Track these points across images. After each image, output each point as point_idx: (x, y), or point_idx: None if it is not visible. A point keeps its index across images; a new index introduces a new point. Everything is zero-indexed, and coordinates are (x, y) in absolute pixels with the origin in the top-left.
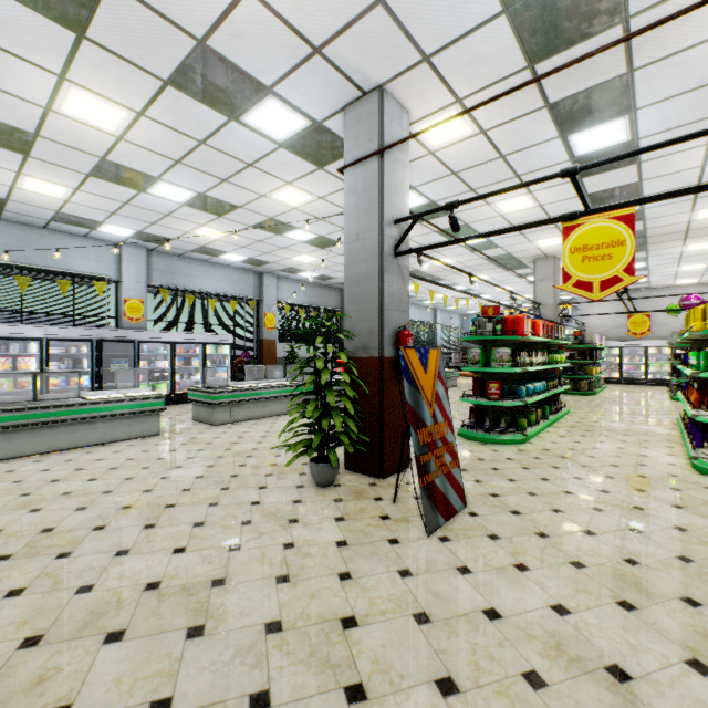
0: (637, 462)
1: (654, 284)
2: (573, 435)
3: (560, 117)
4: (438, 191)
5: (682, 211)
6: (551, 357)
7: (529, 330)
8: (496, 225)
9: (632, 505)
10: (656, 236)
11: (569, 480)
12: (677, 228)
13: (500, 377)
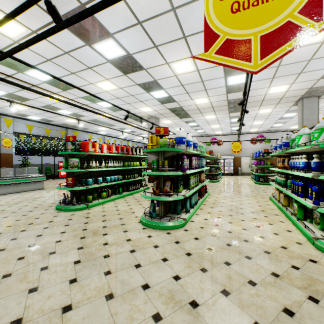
0: (121, 217)
1: (208, 133)
2: (123, 202)
3: (73, 31)
4: (53, 71)
5: (188, 99)
6: (128, 163)
7: (105, 149)
8: (109, 97)
9: (54, 250)
10: (189, 110)
11: (53, 235)
12: (194, 107)
13: (86, 174)
